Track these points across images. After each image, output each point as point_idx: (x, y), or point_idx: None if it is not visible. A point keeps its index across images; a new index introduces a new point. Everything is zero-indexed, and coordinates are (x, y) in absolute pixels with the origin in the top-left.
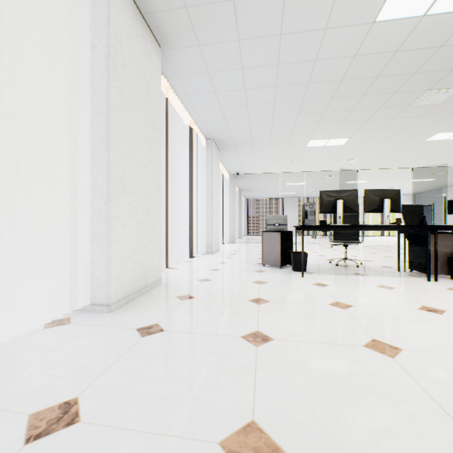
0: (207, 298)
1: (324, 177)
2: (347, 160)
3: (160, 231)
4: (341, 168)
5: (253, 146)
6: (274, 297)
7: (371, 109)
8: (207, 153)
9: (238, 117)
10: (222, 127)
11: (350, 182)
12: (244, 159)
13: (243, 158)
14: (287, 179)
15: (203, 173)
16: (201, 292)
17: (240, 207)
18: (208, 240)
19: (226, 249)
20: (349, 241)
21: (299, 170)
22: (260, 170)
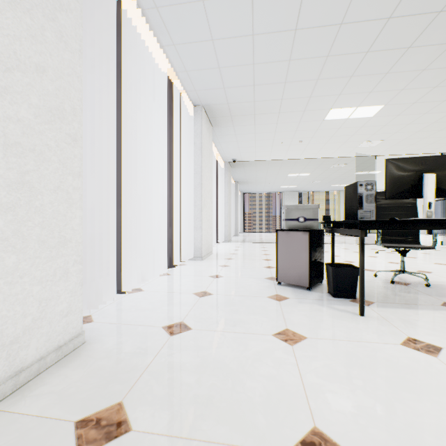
0: (161, 434)
1: (333, 166)
2: (368, 141)
3: (79, 231)
4: (357, 153)
5: (256, 119)
6: (358, 426)
7: (440, 45)
8: (195, 125)
9: (238, 63)
10: (215, 84)
11: (361, 173)
12: (243, 140)
13: (242, 138)
14: (290, 168)
15: (190, 152)
16: (155, 390)
17: (236, 201)
18: (196, 240)
19: (221, 251)
20: (404, 243)
21: (306, 157)
22: (260, 156)
